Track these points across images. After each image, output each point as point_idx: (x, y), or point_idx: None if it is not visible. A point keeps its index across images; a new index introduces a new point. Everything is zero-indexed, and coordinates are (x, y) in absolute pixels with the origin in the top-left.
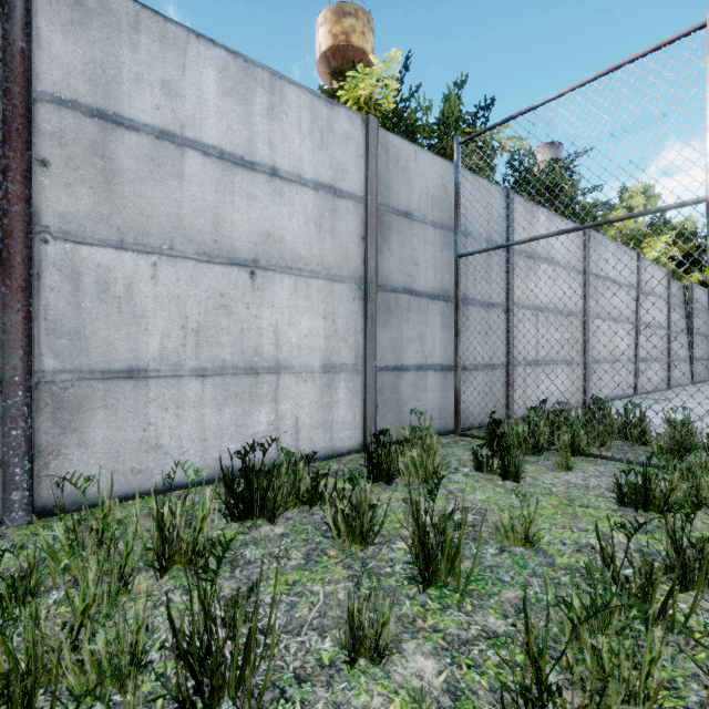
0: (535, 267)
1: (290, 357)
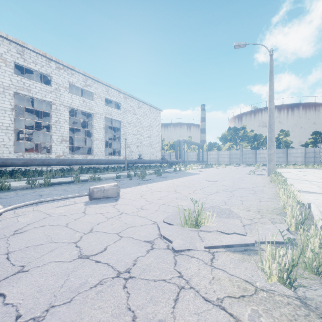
0: None
1: (298, 161)
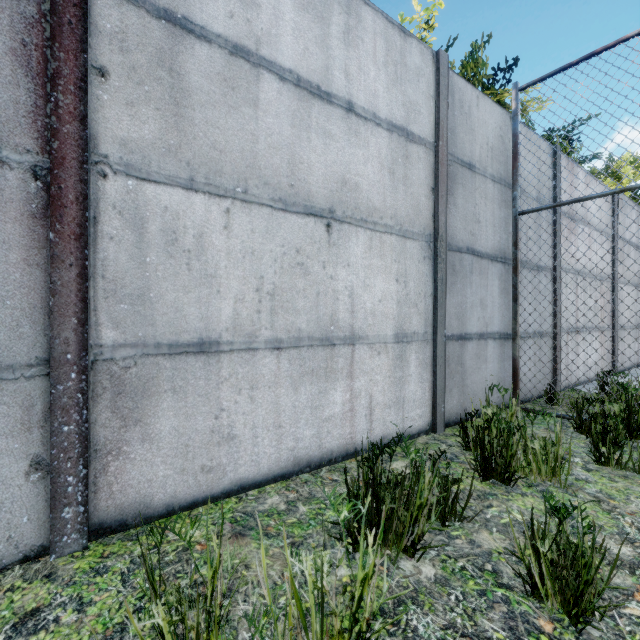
0: (575, 229)
1: (365, 325)
